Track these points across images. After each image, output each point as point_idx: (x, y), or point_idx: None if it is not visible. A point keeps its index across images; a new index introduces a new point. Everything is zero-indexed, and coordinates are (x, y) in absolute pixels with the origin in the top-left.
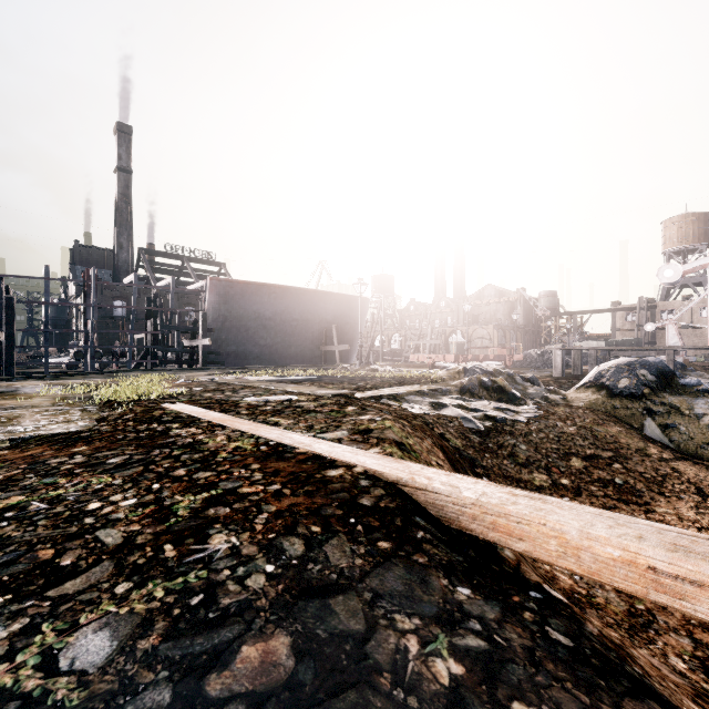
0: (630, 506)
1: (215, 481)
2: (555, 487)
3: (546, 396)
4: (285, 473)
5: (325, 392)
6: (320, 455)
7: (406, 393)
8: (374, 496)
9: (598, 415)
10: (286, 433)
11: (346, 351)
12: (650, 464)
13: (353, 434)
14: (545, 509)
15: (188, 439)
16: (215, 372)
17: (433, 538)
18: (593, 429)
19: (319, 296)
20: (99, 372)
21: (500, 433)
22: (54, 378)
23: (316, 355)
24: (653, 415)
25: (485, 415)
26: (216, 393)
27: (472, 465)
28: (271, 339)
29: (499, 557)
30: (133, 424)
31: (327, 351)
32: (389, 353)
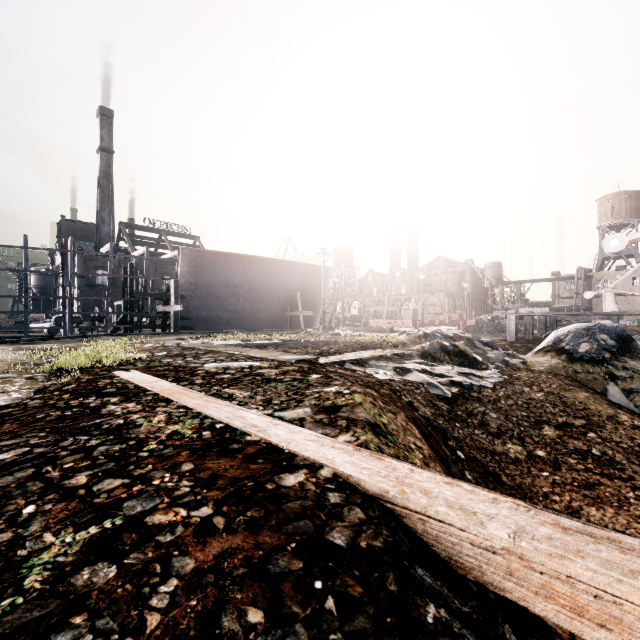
0: (615, 482)
1: (120, 498)
2: (532, 460)
3: (506, 360)
4: (224, 481)
5: (288, 358)
6: (276, 447)
7: (369, 358)
8: (350, 525)
9: (563, 380)
10: (238, 411)
11: (310, 317)
12: (625, 433)
13: (318, 413)
14: (637, 570)
15: (119, 419)
16: (184, 337)
17: (451, 617)
18: (561, 395)
19: (285, 265)
20: (73, 337)
21: (467, 400)
22: (27, 342)
23: (282, 320)
24: (615, 380)
25: (451, 381)
26: (177, 359)
27: (444, 438)
28: (240, 305)
29: (545, 630)
30: (68, 398)
31: (292, 317)
32: (349, 319)
